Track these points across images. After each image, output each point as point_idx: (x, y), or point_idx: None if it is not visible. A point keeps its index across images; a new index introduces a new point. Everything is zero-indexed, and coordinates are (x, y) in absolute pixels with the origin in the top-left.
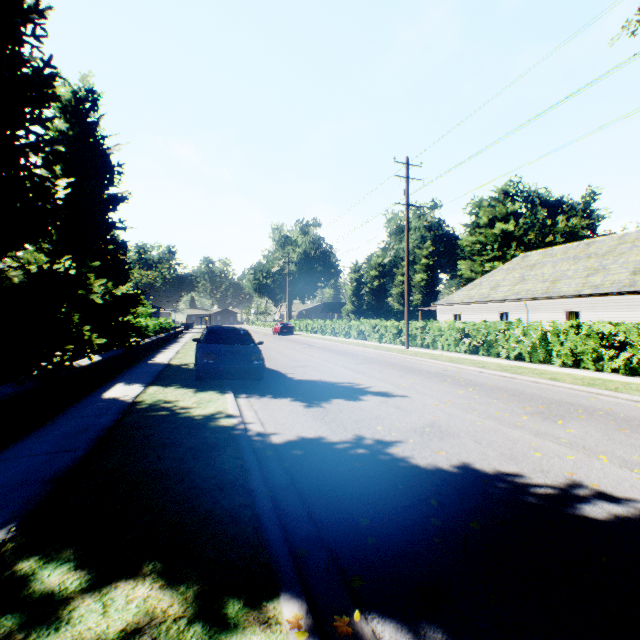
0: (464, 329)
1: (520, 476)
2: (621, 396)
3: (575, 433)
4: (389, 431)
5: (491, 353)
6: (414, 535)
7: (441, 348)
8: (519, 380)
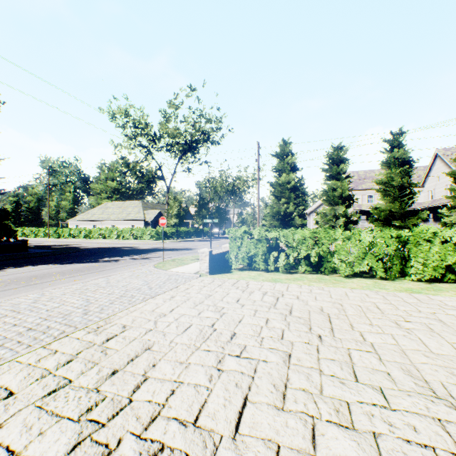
0: (71, 231)
1: (57, 245)
2: (91, 241)
3: (71, 243)
4: (39, 245)
5: (78, 237)
6: (41, 246)
7: (64, 237)
8: (76, 241)
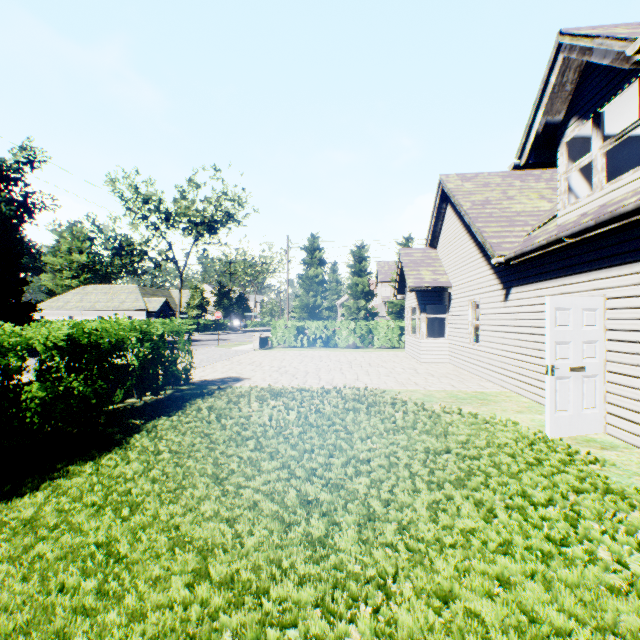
0: None
1: None
2: None
3: None
4: None
5: None
6: None
7: None
8: None
